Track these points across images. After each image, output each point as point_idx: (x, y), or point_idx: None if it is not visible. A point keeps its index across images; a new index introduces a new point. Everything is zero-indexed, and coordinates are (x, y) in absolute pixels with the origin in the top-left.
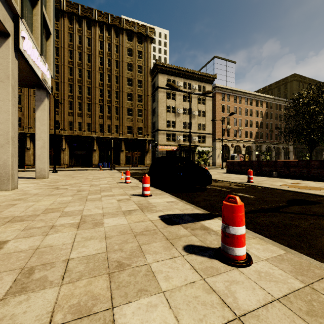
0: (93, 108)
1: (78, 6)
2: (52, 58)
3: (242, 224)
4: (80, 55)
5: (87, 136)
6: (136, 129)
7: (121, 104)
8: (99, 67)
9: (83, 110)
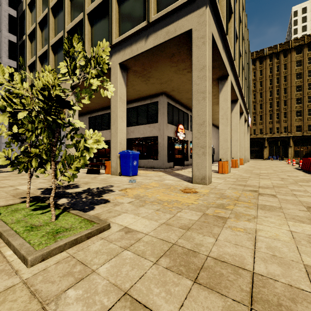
0: (264, 117)
1: (253, 53)
2: (250, 112)
3: (301, 163)
4: (254, 84)
5: (260, 138)
6: (306, 127)
7: (289, 109)
8: (269, 87)
9: (256, 120)
